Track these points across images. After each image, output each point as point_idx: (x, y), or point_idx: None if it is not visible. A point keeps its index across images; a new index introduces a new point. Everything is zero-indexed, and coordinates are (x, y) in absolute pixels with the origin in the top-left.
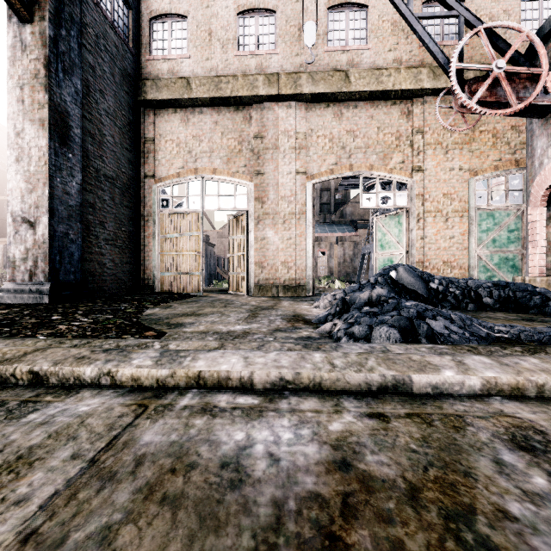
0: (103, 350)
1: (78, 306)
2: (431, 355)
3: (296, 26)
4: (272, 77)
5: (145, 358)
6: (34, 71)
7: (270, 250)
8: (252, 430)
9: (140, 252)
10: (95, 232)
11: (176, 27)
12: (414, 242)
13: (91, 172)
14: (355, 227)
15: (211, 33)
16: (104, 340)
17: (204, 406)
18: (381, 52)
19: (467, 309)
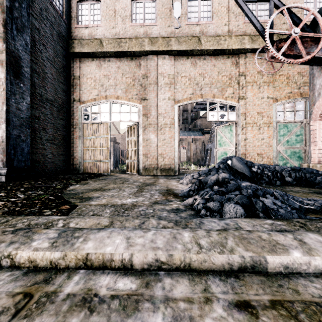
0: (12, 231)
1: (24, 184)
2: (275, 233)
3: (168, 8)
4: (153, 40)
5: (44, 239)
6: None
7: (152, 146)
8: None
9: (71, 148)
10: (39, 135)
11: (93, 7)
12: (240, 142)
13: (37, 96)
14: (203, 133)
15: (115, 11)
16: (21, 218)
17: (85, 295)
18: (220, 25)
19: (276, 184)
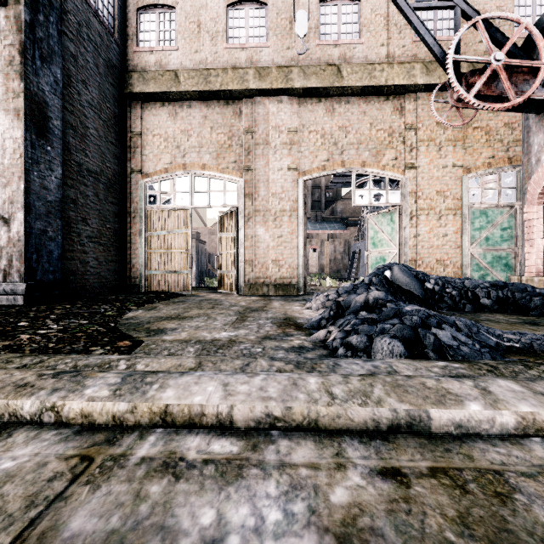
0: (53, 374)
1: (54, 308)
2: (448, 378)
3: (287, 19)
4: (263, 71)
5: (101, 386)
6: (9, 58)
7: (261, 247)
8: (226, 506)
9: (127, 250)
10: (77, 229)
11: (163, 19)
12: (407, 240)
13: (73, 166)
14: (346, 225)
15: (200, 24)
16: (61, 358)
17: (167, 459)
18: (374, 46)
19: (465, 310)
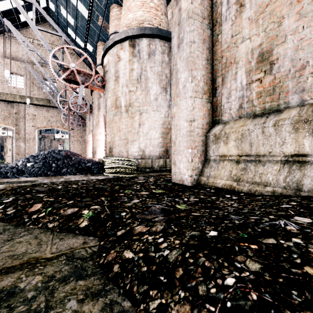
0: None
1: None
2: None
3: (32, 82)
4: (22, 96)
5: None
6: None
7: (22, 149)
8: None
9: None
10: None
11: None
12: (71, 148)
13: None
14: None
15: None
16: None
17: None
18: None
19: None
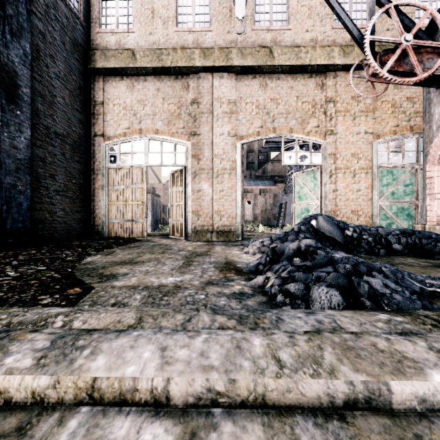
0: None
1: (20, 254)
2: (397, 337)
3: (228, 7)
4: (207, 51)
5: (26, 352)
6: None
7: (205, 200)
8: None
9: (91, 202)
10: (45, 184)
11: (122, 5)
12: (327, 194)
13: (41, 129)
14: (275, 182)
15: (153, 11)
16: None
17: None
18: (300, 32)
19: (380, 254)
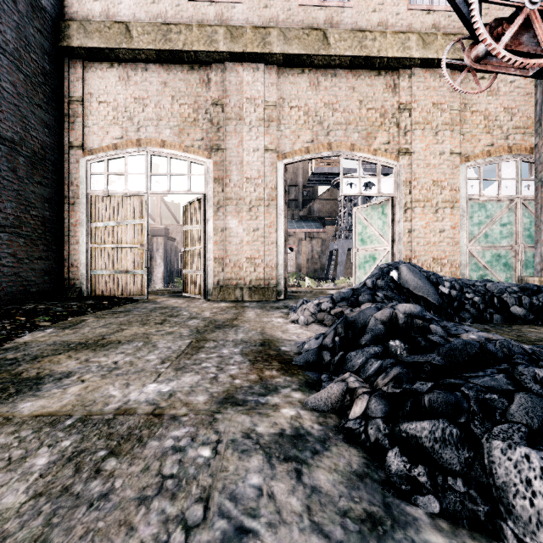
0: None
1: None
2: None
3: None
4: (235, 31)
5: None
6: None
7: (233, 243)
8: None
9: (63, 244)
10: None
11: None
12: (401, 236)
13: None
14: (323, 224)
15: None
16: None
17: None
18: (365, 11)
19: (493, 322)
